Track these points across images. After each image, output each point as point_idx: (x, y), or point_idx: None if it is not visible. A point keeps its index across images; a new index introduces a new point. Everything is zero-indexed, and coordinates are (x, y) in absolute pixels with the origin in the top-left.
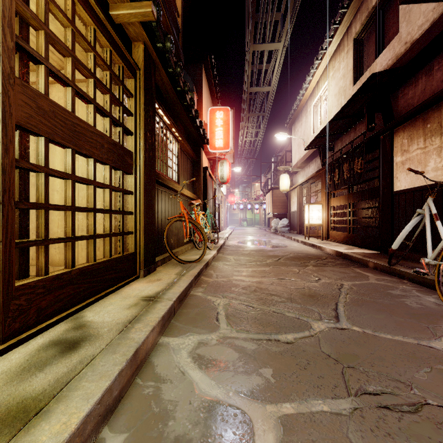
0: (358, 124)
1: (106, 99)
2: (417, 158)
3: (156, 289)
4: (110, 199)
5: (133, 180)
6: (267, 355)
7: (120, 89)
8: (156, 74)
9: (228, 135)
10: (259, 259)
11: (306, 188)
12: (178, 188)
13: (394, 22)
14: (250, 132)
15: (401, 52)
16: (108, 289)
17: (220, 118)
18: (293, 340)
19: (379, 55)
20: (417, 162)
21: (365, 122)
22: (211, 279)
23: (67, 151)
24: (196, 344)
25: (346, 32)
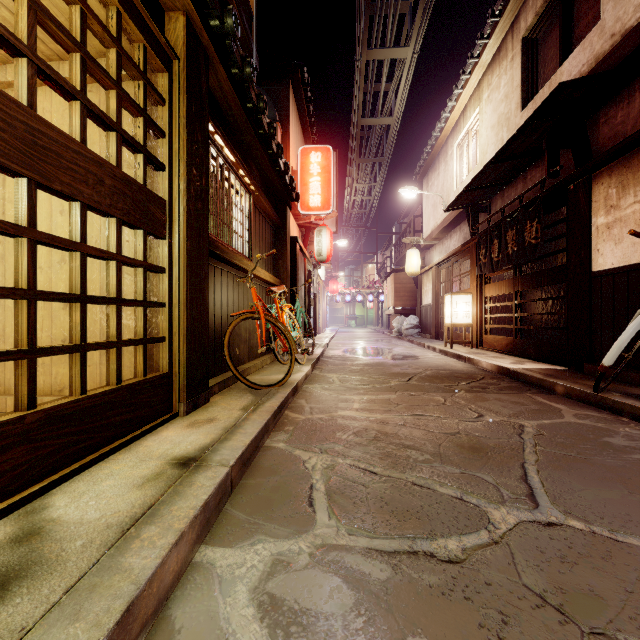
0: (531, 169)
1: (111, 98)
2: (635, 218)
3: (201, 441)
4: (118, 278)
5: (167, 248)
6: (414, 597)
7: (141, 87)
8: (210, 75)
9: (328, 188)
10: (378, 380)
11: (446, 270)
12: (250, 267)
13: (591, 6)
14: (361, 187)
15: (604, 50)
16: (112, 443)
17: (316, 162)
18: (461, 555)
19: (565, 59)
20: (635, 224)
21: (541, 166)
22: (301, 417)
23: (18, 183)
24: (269, 565)
25: (510, 29)
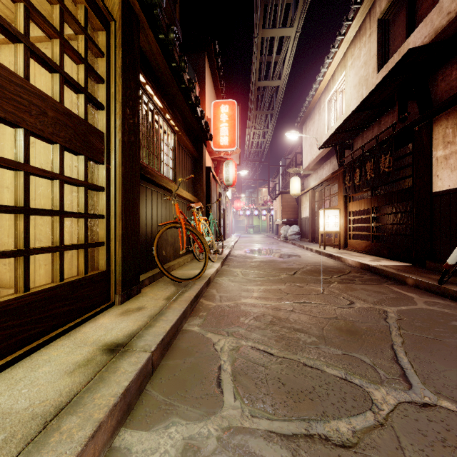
0: (384, 116)
1: (55, 46)
2: None
3: (130, 327)
4: (60, 194)
5: (105, 171)
6: None
7: (82, 39)
8: (142, 38)
9: (233, 131)
10: (271, 274)
11: (319, 192)
12: (174, 188)
13: None
14: (257, 132)
15: (442, 25)
16: (55, 330)
17: (225, 112)
18: (353, 439)
19: (411, 34)
20: None
21: (392, 114)
22: (213, 304)
23: None
24: (180, 451)
25: (368, 13)
